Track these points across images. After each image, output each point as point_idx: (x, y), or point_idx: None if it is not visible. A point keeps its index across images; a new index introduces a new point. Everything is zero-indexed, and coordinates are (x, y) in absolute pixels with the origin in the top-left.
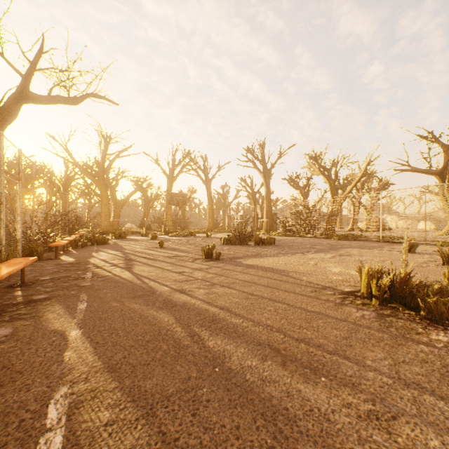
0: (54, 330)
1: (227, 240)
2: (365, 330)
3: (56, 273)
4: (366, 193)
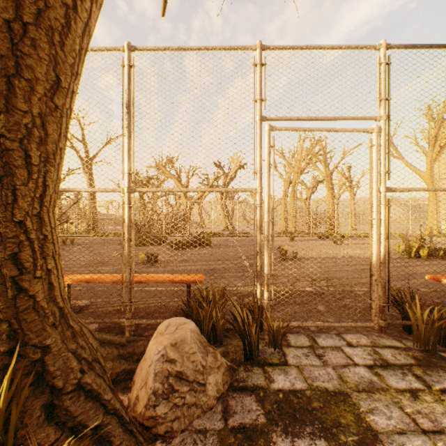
0: None
1: (176, 244)
2: None
3: (367, 301)
4: (228, 201)
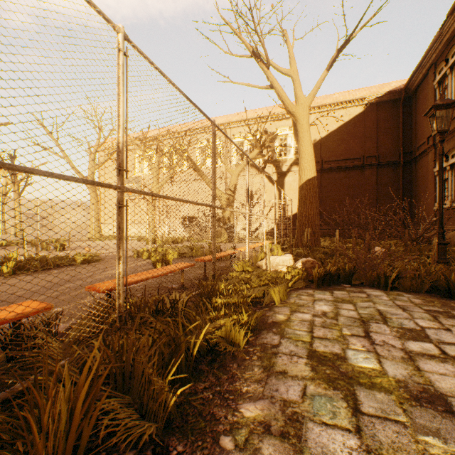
0: (55, 315)
1: None
2: (48, 276)
3: None
4: None
